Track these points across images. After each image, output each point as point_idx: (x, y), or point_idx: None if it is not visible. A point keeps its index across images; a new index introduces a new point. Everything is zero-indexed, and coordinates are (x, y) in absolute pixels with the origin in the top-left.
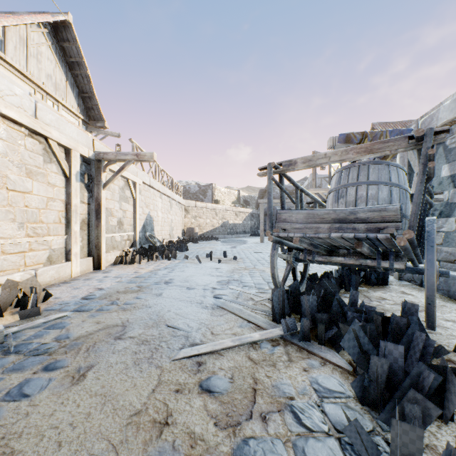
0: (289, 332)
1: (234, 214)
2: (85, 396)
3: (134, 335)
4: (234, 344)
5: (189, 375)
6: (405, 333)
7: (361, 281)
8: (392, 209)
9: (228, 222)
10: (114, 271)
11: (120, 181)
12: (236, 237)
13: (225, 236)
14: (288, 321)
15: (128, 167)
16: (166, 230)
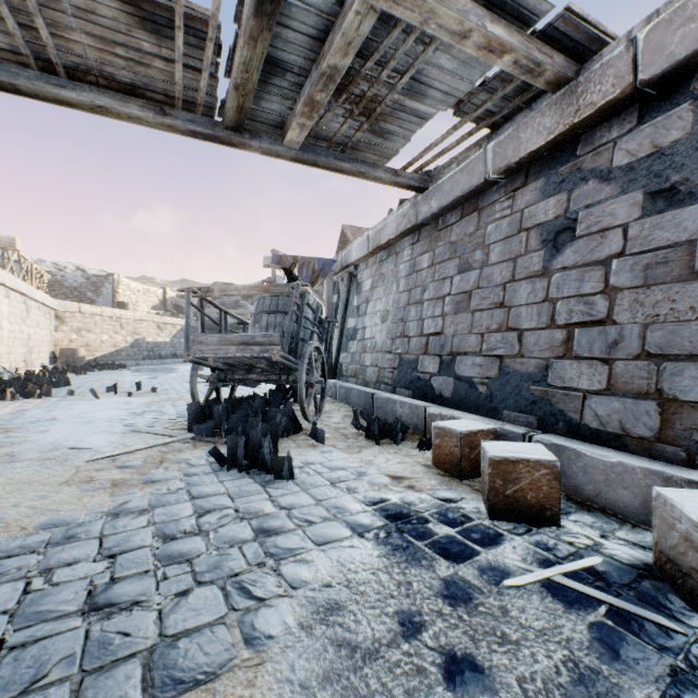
0: (200, 434)
1: (155, 326)
2: (7, 485)
3: (31, 458)
4: (147, 446)
5: (106, 465)
6: (271, 416)
7: (287, 399)
8: (276, 336)
9: (145, 340)
10: None
11: None
12: (160, 364)
13: (139, 363)
14: (200, 427)
15: None
16: (18, 353)
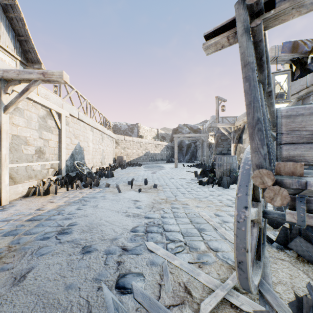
0: None
1: (154, 146)
2: None
3: None
4: None
5: None
6: None
7: None
8: None
9: (149, 152)
10: (14, 207)
11: (39, 110)
12: (156, 163)
13: (147, 163)
14: None
15: (35, 88)
16: (97, 158)
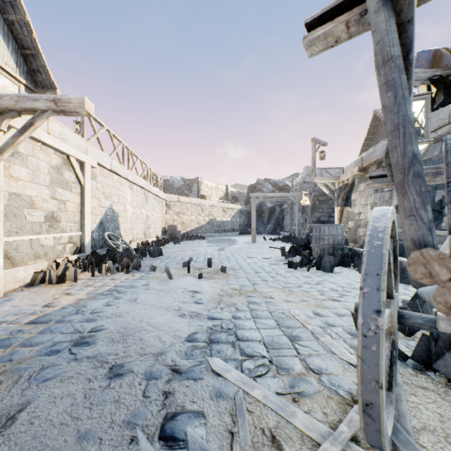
0: None
1: (221, 210)
2: None
3: None
4: None
5: None
6: None
7: None
8: None
9: (215, 219)
10: (11, 301)
11: (51, 156)
12: (224, 236)
13: (212, 235)
14: None
15: (43, 123)
16: (139, 228)
